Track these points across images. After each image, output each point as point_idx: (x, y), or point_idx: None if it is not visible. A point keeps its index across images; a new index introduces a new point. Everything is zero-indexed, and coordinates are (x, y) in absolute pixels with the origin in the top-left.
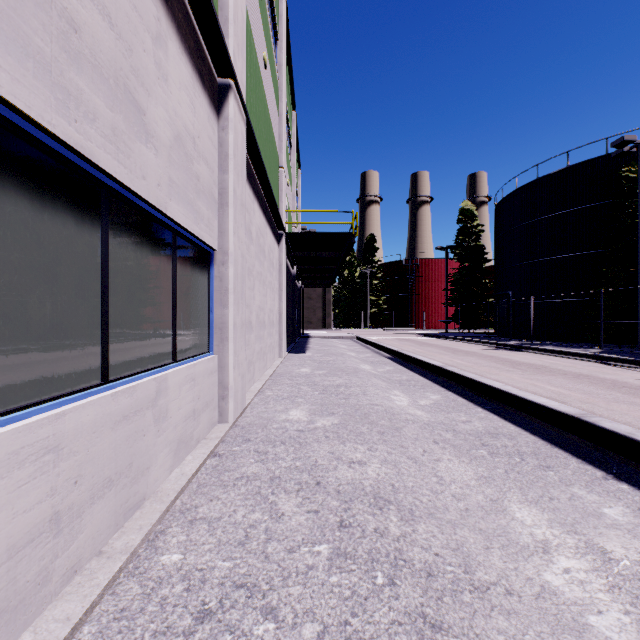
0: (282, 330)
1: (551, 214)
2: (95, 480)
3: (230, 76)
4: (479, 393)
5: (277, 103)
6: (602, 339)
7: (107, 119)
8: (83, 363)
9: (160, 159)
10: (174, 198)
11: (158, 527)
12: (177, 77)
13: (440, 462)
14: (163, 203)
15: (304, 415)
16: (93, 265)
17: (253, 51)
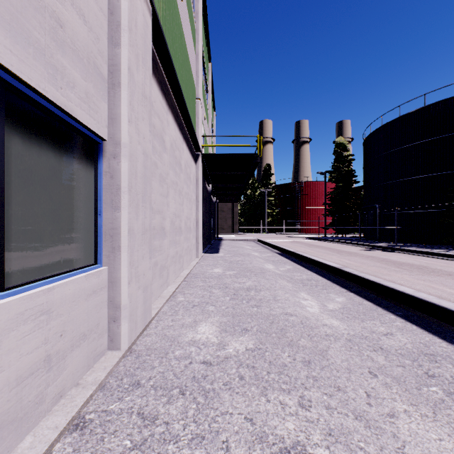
0: (199, 235)
1: (411, 144)
2: None
3: None
4: (386, 297)
5: (194, 44)
6: None
7: None
8: None
9: None
10: None
11: None
12: None
13: (398, 420)
14: None
15: (213, 333)
16: None
17: None
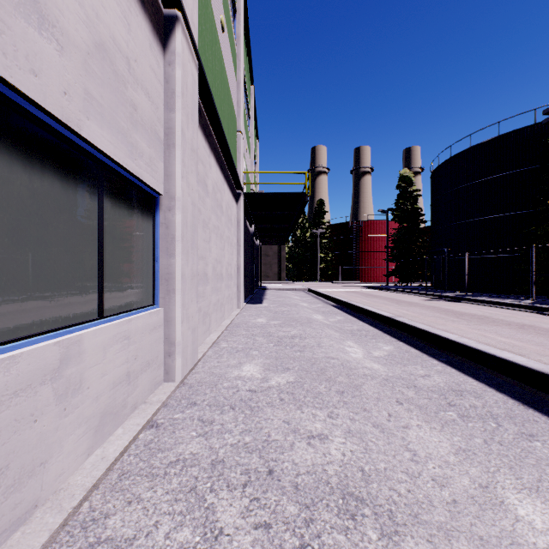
0: (240, 282)
1: (483, 178)
2: None
3: (177, 6)
4: (432, 344)
5: (235, 71)
6: (534, 291)
7: None
8: None
9: (68, 61)
10: (94, 118)
11: None
12: None
13: (409, 430)
14: (74, 119)
15: (258, 371)
16: None
17: (209, 7)
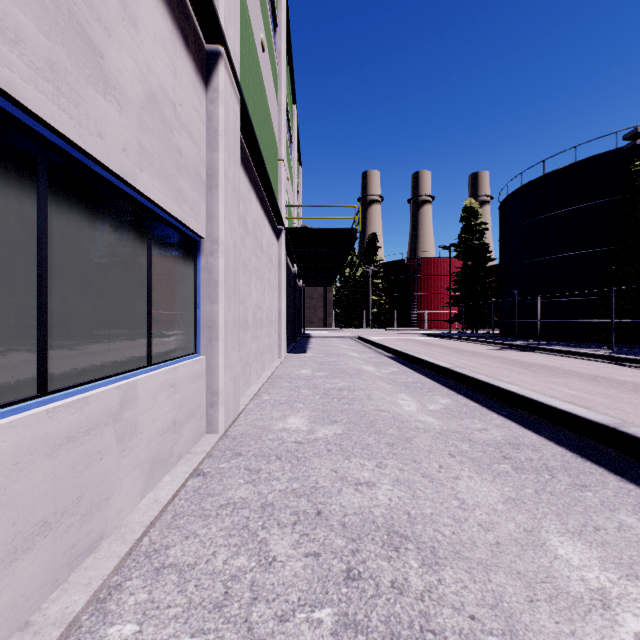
0: (281, 329)
1: (558, 211)
2: (18, 528)
3: (220, 42)
4: (493, 397)
5: (276, 92)
6: (613, 339)
7: (40, 47)
8: (6, 370)
9: (126, 118)
10: (146, 170)
11: (114, 579)
12: (151, 26)
13: (459, 480)
14: (130, 173)
15: (303, 423)
16: (23, 241)
17: (249, 29)
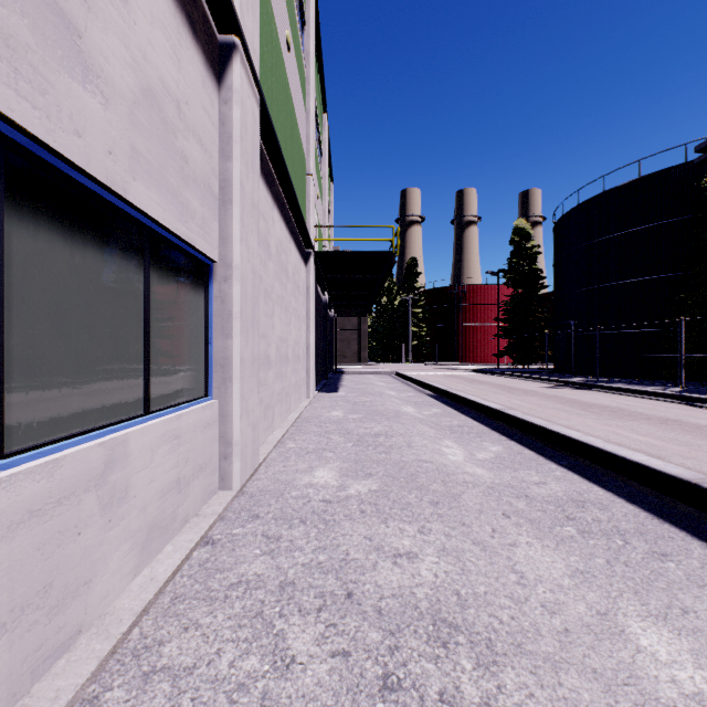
0: (310, 365)
1: (620, 232)
2: None
3: (235, 32)
4: (551, 444)
5: (304, 98)
6: (683, 376)
7: None
8: None
9: (113, 114)
10: (141, 178)
11: (90, 689)
12: (147, 5)
13: (517, 548)
14: (119, 181)
15: (333, 477)
16: None
17: (272, 23)
